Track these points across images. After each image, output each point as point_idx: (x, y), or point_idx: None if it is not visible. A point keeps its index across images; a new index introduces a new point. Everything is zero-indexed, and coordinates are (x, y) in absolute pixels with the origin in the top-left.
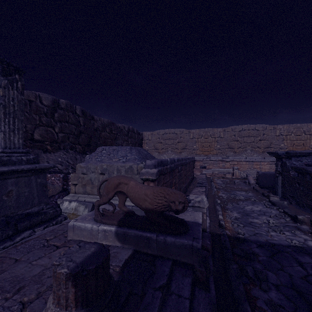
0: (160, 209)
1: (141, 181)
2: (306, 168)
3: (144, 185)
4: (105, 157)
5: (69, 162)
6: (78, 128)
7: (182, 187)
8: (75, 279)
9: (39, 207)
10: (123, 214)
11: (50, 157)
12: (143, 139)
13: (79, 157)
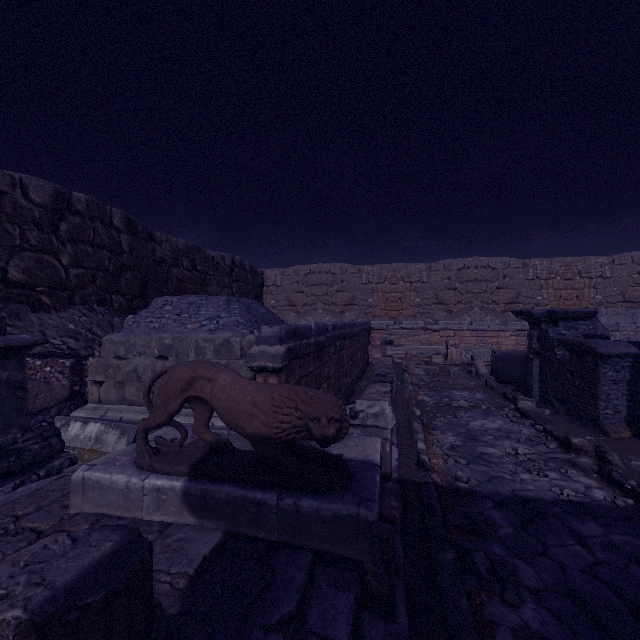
0: (286, 436)
1: (249, 372)
2: (586, 343)
3: (251, 381)
4: (170, 319)
5: (95, 332)
6: (118, 257)
7: (344, 384)
8: (44, 634)
9: (5, 437)
10: (205, 449)
11: (48, 321)
12: (265, 285)
13: (118, 322)
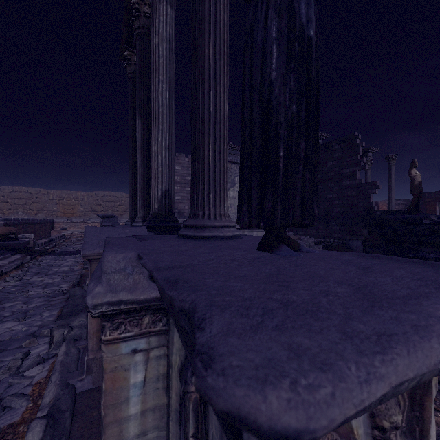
0: (6, 234)
1: None
2: (101, 223)
3: None
4: None
5: None
6: None
7: None
8: None
9: None
10: None
11: None
12: None
13: None
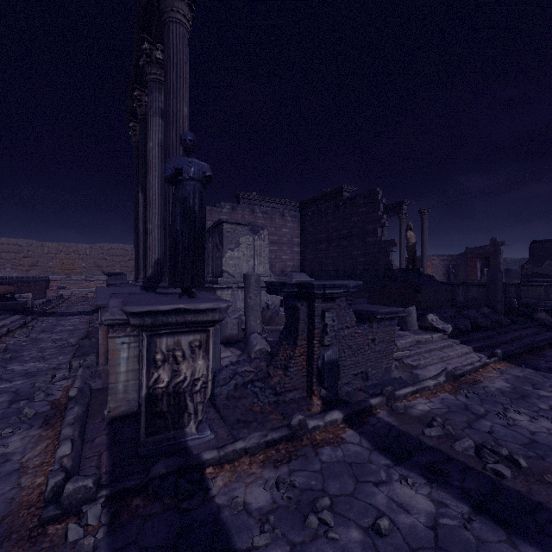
0: (3, 293)
1: None
2: (107, 281)
3: None
4: None
5: None
6: None
7: None
8: None
9: None
10: None
11: None
12: None
13: None
